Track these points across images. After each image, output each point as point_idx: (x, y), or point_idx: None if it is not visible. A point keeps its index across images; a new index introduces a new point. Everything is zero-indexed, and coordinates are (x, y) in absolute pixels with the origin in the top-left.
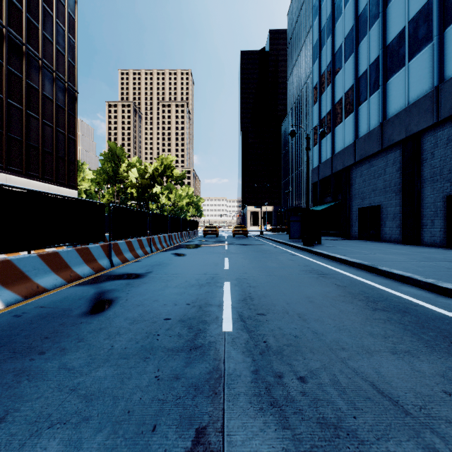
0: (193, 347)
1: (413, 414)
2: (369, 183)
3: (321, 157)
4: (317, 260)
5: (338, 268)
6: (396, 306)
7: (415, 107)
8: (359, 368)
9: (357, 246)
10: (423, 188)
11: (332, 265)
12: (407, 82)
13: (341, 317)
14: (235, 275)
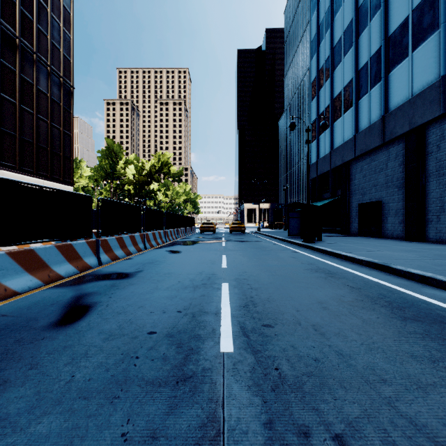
0: (181, 377)
1: None
2: (370, 178)
3: (319, 152)
4: (321, 258)
5: (346, 266)
6: (428, 314)
7: (420, 99)
8: (418, 417)
9: (360, 243)
10: (428, 182)
11: (338, 263)
12: (411, 73)
13: (367, 330)
14: (234, 274)
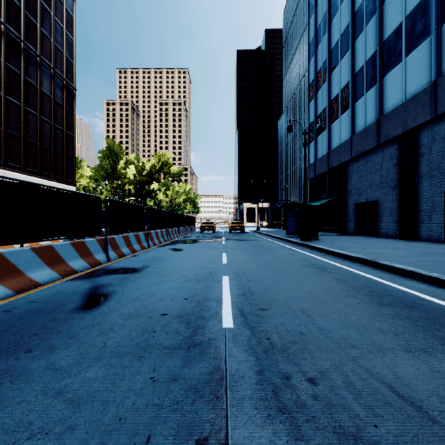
0: (192, 344)
1: (441, 423)
2: (366, 178)
3: (317, 153)
4: (315, 255)
5: (338, 262)
6: (402, 300)
7: (412, 102)
8: (373, 368)
9: (355, 241)
10: (420, 183)
11: (331, 259)
12: (404, 77)
13: (346, 312)
14: (233, 269)
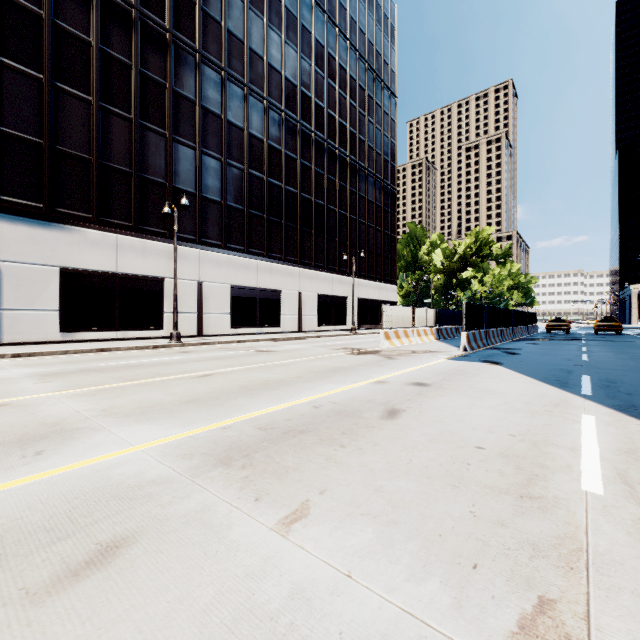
0: (569, 360)
1: None
2: None
3: None
4: None
5: None
6: None
7: None
8: None
9: None
10: None
11: None
12: None
13: None
14: (591, 352)
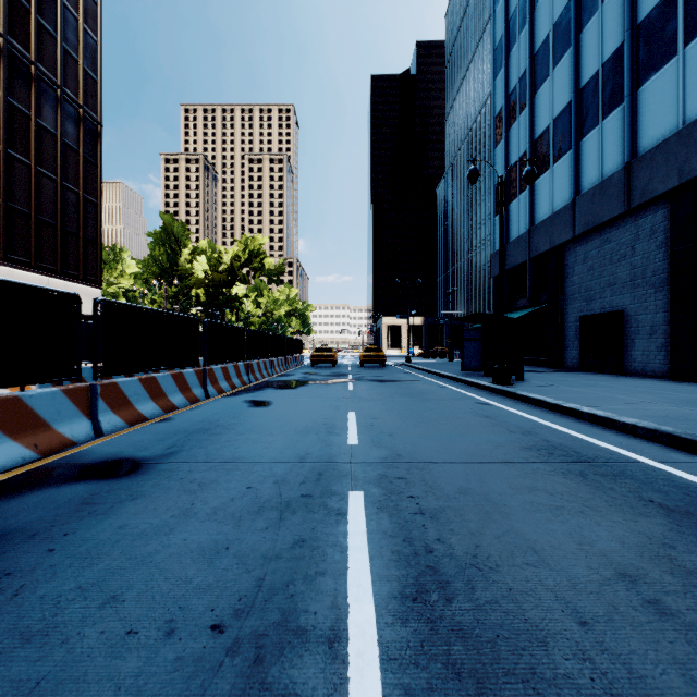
0: None
1: None
2: (601, 272)
3: (510, 231)
4: (541, 418)
5: (603, 439)
6: None
7: None
8: None
9: (596, 385)
10: None
11: (582, 430)
12: (683, 83)
13: None
14: (375, 463)
